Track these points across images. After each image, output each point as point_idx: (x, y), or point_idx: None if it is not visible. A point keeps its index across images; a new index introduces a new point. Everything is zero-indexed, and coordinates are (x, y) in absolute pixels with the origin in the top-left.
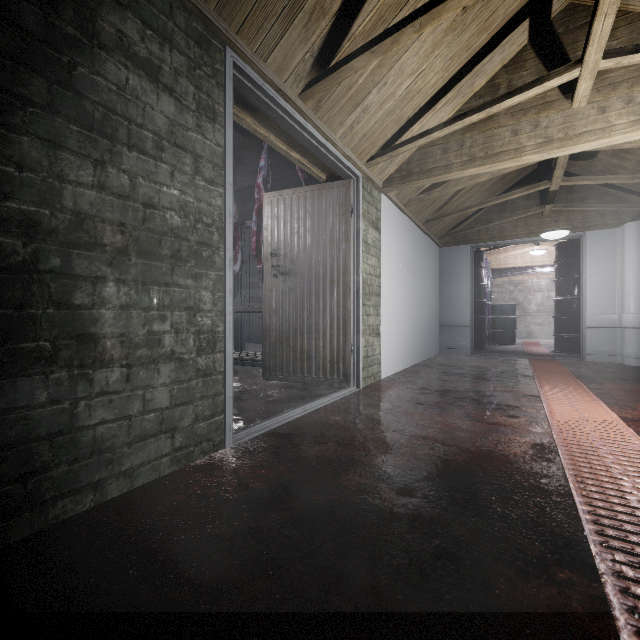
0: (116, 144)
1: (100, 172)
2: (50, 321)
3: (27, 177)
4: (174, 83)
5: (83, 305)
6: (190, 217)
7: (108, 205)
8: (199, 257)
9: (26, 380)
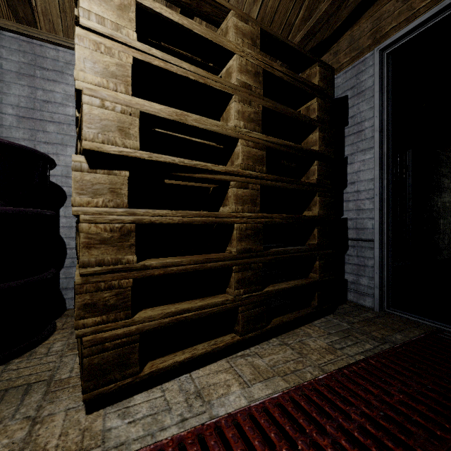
0: (441, 193)
1: (440, 199)
2: (437, 226)
3: (435, 203)
4: (447, 175)
5: (439, 223)
6: (449, 203)
7: (441, 205)
8: (450, 211)
9: (435, 235)
